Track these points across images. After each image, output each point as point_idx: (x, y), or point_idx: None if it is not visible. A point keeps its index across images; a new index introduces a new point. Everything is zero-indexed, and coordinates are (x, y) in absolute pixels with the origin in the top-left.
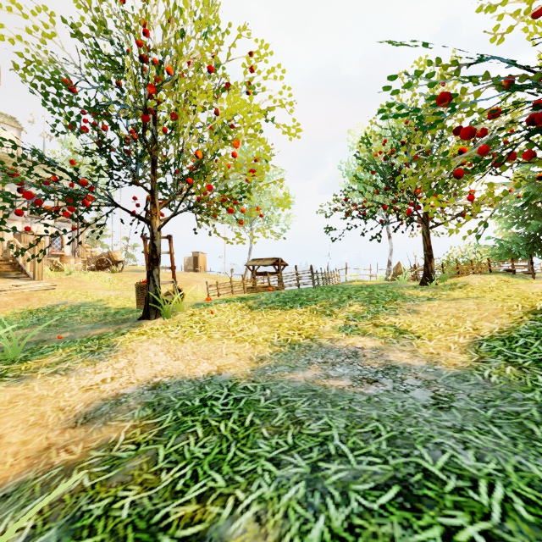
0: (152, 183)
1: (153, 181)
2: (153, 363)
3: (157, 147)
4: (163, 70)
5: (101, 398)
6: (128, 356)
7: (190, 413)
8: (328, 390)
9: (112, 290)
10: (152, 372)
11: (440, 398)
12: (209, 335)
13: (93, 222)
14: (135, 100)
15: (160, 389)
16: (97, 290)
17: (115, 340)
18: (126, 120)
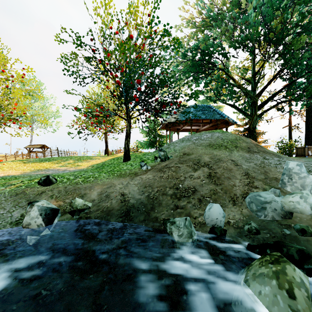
0: None
1: None
2: None
3: None
4: None
5: None
6: None
7: None
8: (43, 173)
9: None
10: None
11: (69, 172)
12: (3, 170)
13: None
14: None
15: None
16: None
17: None
18: None
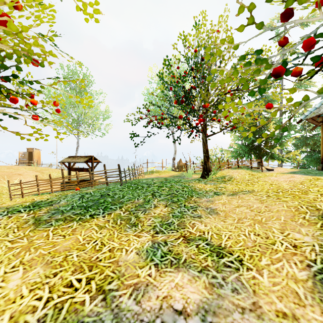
0: None
1: None
2: None
3: None
4: None
5: None
6: None
7: None
8: None
9: None
10: None
11: None
12: None
13: None
14: None
15: None
16: None
17: None
18: None
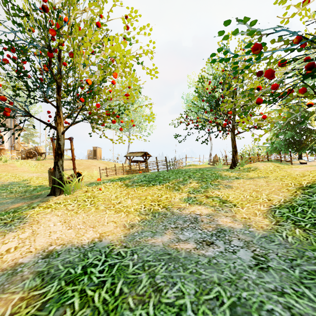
0: (57, 101)
1: (58, 100)
2: (51, 232)
3: (61, 77)
4: (60, 18)
5: (1, 268)
6: (33, 226)
7: (72, 282)
8: (179, 254)
9: (35, 173)
10: (48, 240)
11: (259, 258)
12: (96, 207)
13: (27, 127)
14: (45, 43)
15: (52, 258)
16: (24, 173)
17: (26, 213)
18: (39, 57)
